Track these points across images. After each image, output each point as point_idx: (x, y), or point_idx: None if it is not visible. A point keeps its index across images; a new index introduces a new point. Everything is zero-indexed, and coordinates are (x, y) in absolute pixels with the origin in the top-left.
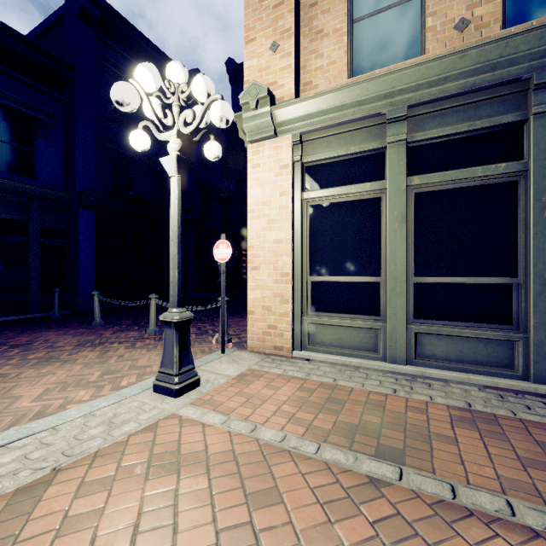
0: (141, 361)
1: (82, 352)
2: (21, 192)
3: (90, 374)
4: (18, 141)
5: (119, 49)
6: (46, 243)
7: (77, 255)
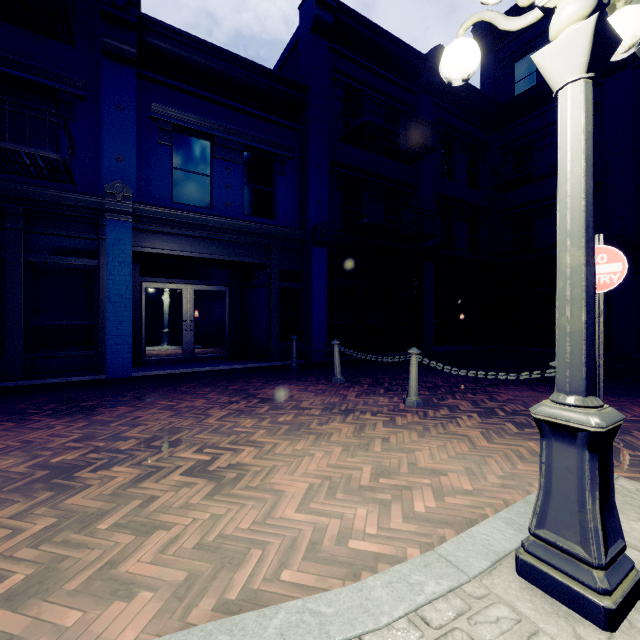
0: (420, 456)
1: (332, 422)
2: (264, 234)
3: (356, 469)
4: (261, 182)
5: (350, 54)
6: (284, 287)
7: (310, 299)
